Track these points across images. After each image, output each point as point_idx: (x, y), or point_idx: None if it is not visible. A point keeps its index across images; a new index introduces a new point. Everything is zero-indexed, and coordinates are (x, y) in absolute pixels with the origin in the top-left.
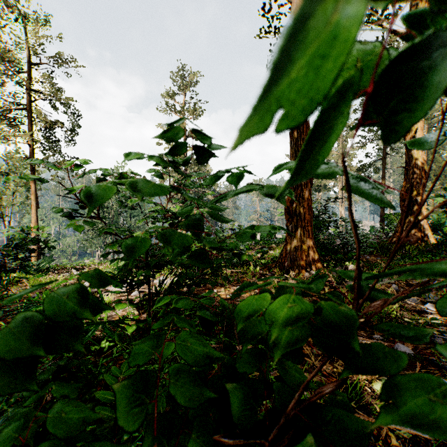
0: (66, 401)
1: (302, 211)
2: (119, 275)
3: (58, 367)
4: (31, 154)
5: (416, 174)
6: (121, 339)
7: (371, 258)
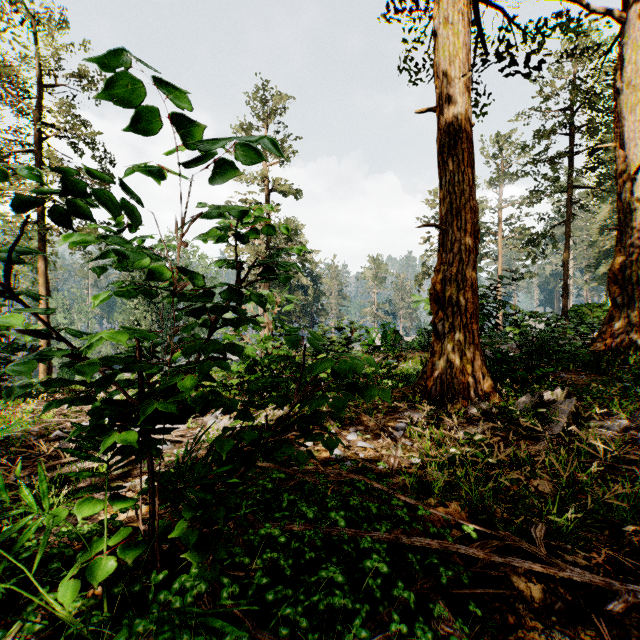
0: None
1: (461, 298)
2: None
3: None
4: (38, 216)
5: (637, 240)
6: None
7: (569, 376)
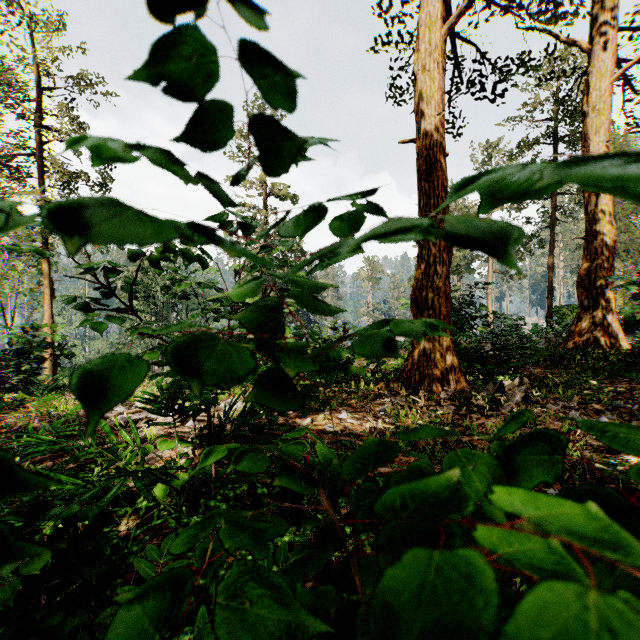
0: None
1: (436, 303)
2: (164, 398)
3: (58, 550)
4: None
5: (601, 249)
6: (168, 494)
7: (537, 370)
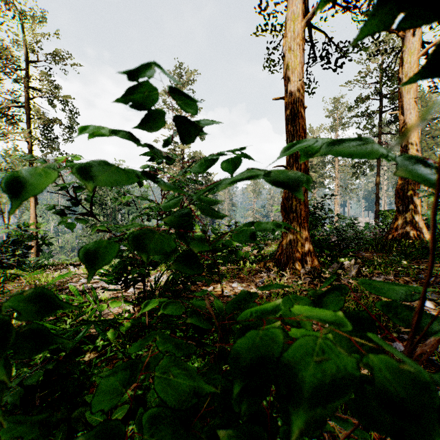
0: (33, 430)
1: (298, 208)
2: (114, 272)
3: (47, 370)
4: (30, 151)
5: None
6: (116, 337)
7: (367, 254)
